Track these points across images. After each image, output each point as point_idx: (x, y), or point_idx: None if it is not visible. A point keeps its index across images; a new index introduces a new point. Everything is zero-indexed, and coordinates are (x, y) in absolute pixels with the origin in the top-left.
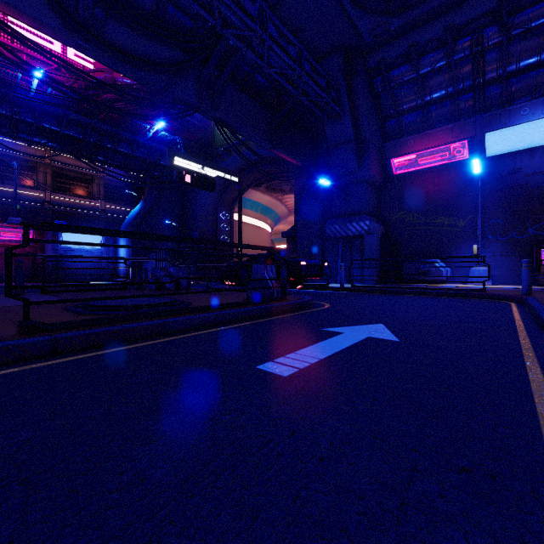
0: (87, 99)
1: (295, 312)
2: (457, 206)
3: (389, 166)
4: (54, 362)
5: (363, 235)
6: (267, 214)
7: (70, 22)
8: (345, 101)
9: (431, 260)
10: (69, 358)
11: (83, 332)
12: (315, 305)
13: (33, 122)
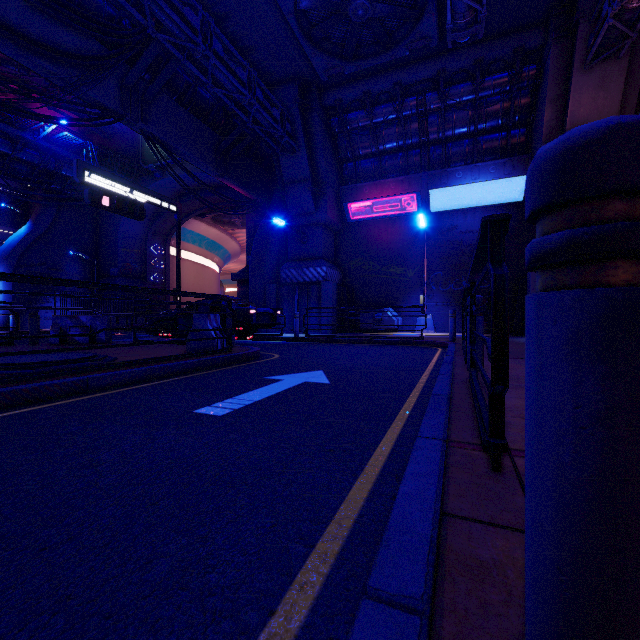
0: None
1: (240, 364)
2: (408, 256)
3: (347, 210)
4: None
5: (320, 281)
6: (214, 250)
7: None
8: (301, 137)
9: (384, 309)
10: None
11: None
12: (264, 356)
13: None
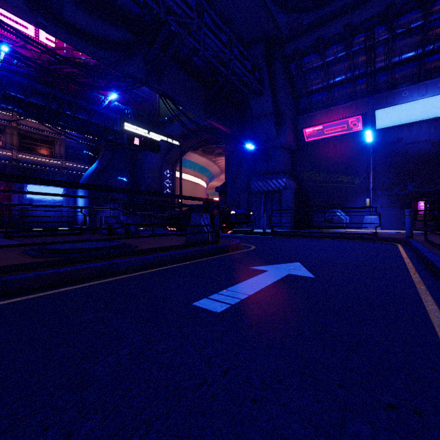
0: (47, 69)
1: (226, 253)
2: (354, 167)
3: (301, 135)
4: (2, 303)
5: (281, 189)
6: (203, 173)
7: (30, 1)
8: (266, 81)
9: (334, 210)
10: (17, 298)
11: (33, 274)
12: (243, 247)
13: (0, 90)
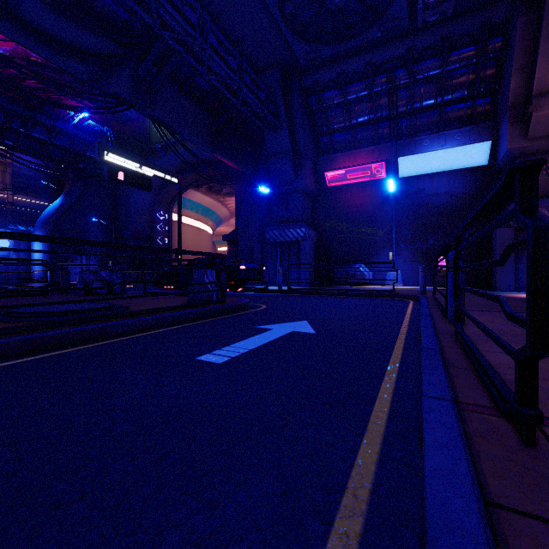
0: None
1: (233, 313)
2: (378, 218)
3: (323, 178)
4: None
5: (299, 240)
6: (208, 216)
7: None
8: (283, 115)
9: (357, 265)
10: (5, 363)
11: (18, 338)
12: (253, 307)
13: None
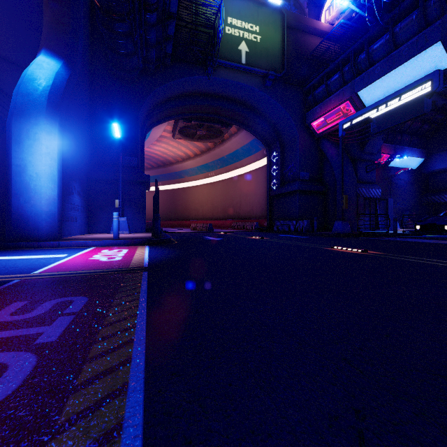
0: None
1: None
2: None
3: None
4: None
5: (378, 198)
6: None
7: None
8: None
9: None
10: None
11: None
12: None
13: None
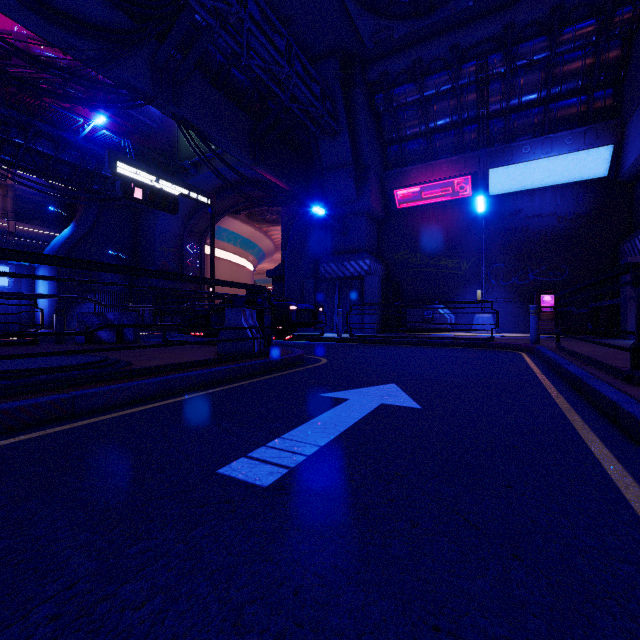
0: None
1: (283, 371)
2: (461, 247)
3: (391, 198)
4: None
5: (363, 276)
6: (248, 249)
7: None
8: (343, 116)
9: (435, 306)
10: None
11: None
12: (309, 361)
13: None
